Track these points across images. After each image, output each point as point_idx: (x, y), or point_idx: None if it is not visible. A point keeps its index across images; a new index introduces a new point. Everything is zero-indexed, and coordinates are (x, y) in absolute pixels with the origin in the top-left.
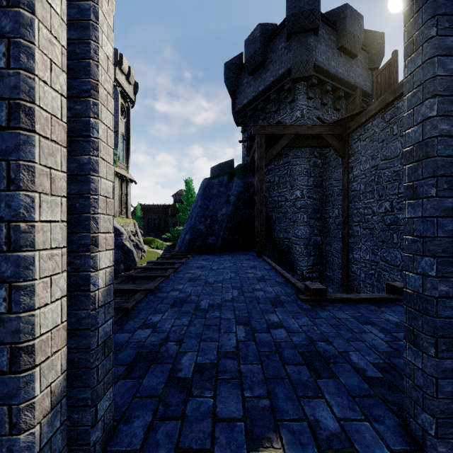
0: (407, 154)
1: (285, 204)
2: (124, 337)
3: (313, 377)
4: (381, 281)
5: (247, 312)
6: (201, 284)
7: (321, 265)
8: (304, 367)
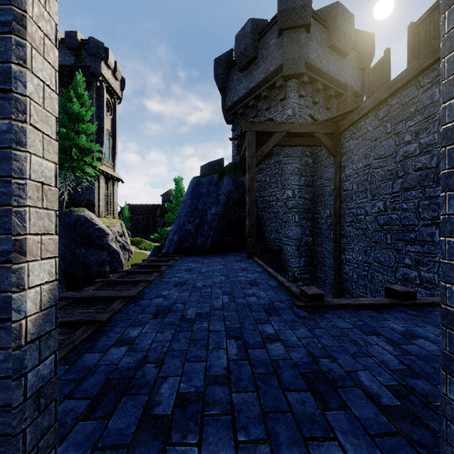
0: (448, 132)
1: (276, 204)
2: (93, 358)
3: (320, 408)
4: (374, 282)
5: (239, 322)
6: (188, 289)
7: (313, 266)
8: (308, 393)
